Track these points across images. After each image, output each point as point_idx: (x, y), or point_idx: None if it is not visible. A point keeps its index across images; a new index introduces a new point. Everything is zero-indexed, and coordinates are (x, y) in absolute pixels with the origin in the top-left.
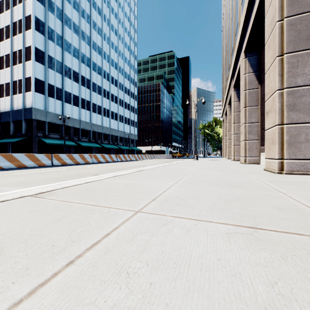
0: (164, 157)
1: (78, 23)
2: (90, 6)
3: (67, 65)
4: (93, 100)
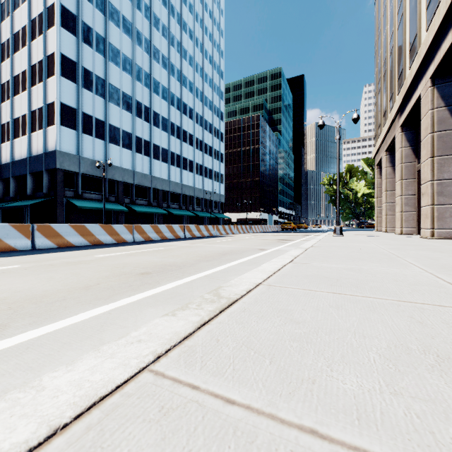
0: (269, 229)
1: (130, 18)
2: None
3: (113, 84)
4: (155, 139)
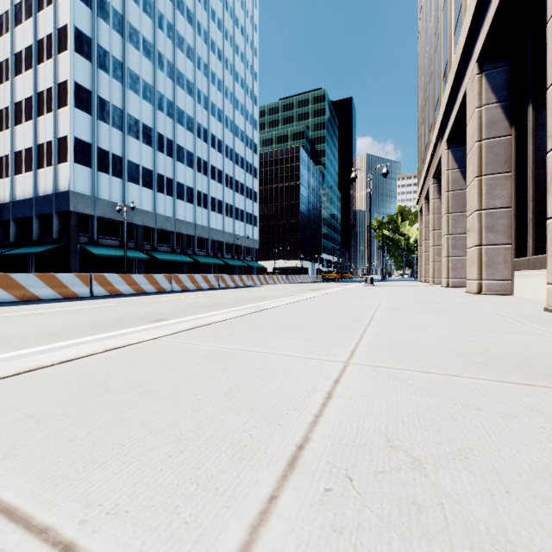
0: (308, 279)
1: (151, 39)
2: (174, 8)
3: (132, 115)
4: (179, 176)
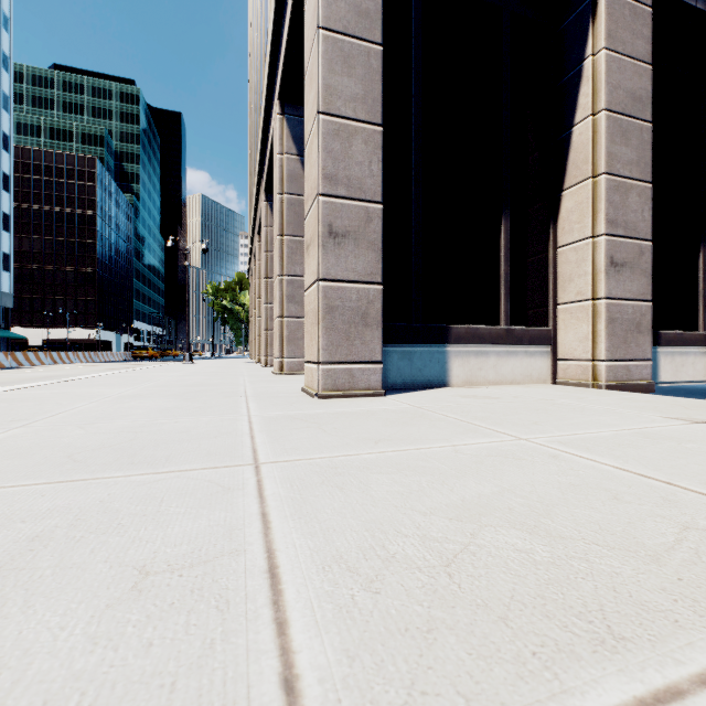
0: (111, 358)
1: None
2: None
3: None
4: None
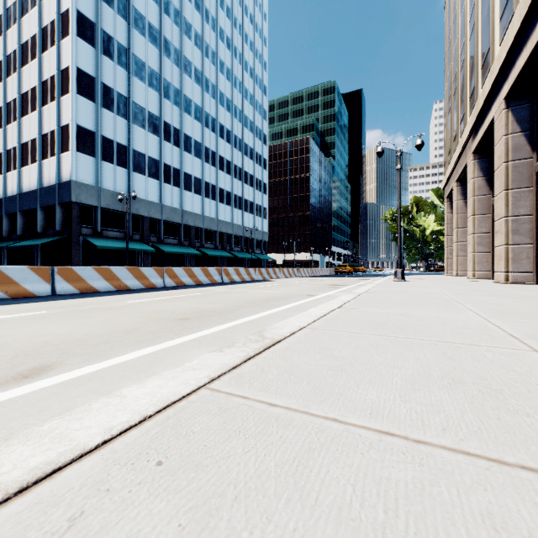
0: (320, 273)
1: (157, 25)
2: None
3: (138, 103)
4: (186, 167)
